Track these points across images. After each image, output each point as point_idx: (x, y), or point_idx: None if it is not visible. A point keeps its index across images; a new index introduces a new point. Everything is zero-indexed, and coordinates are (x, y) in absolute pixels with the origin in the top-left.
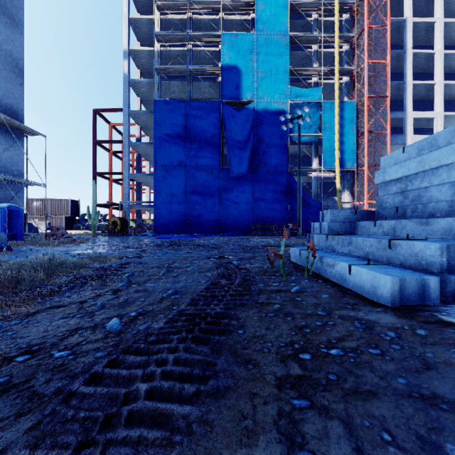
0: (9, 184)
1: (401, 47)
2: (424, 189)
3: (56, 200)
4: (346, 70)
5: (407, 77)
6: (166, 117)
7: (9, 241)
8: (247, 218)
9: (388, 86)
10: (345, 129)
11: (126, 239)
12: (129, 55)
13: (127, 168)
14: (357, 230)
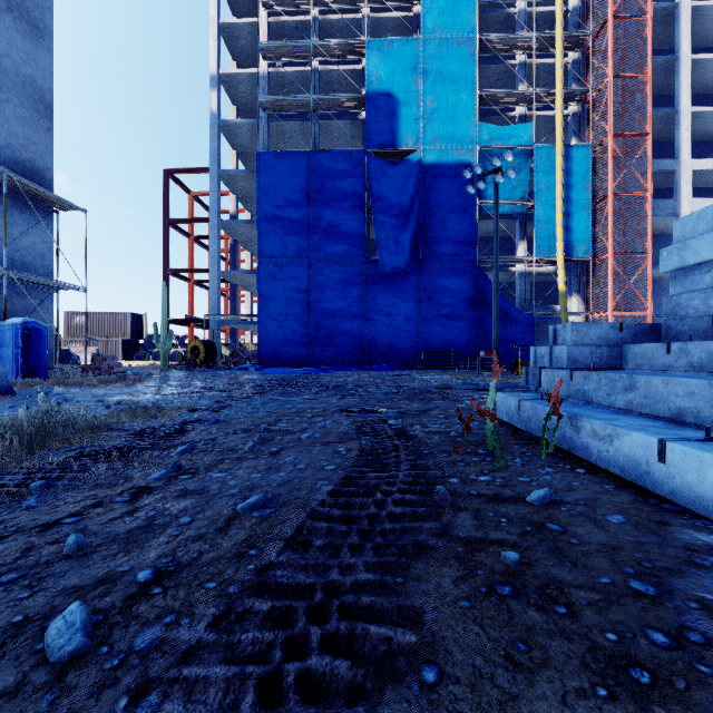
0: (30, 288)
1: (669, 53)
2: None
3: (109, 313)
4: (575, 93)
5: (680, 100)
6: (277, 179)
7: (20, 378)
8: (408, 341)
9: (649, 116)
10: (574, 191)
11: (212, 376)
12: (219, 83)
13: (216, 263)
14: (627, 361)
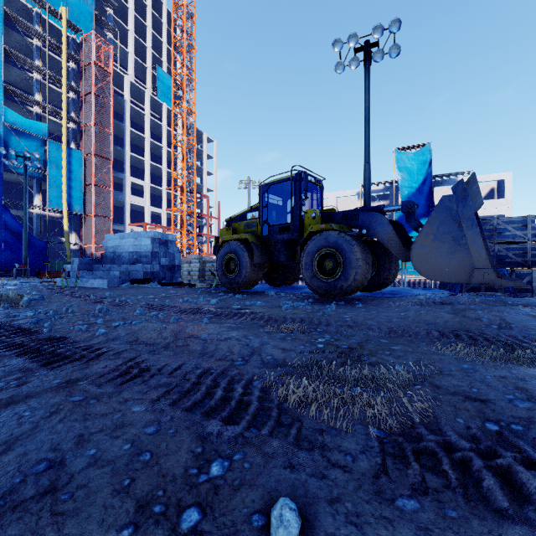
0: None
1: (122, 117)
2: (121, 253)
3: None
4: (74, 119)
5: (126, 147)
6: None
7: None
8: None
9: (112, 152)
10: (74, 175)
11: None
12: None
13: None
14: (94, 269)
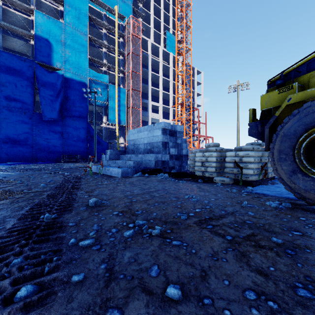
0: None
1: (147, 67)
2: (139, 144)
3: None
4: (122, 70)
5: (149, 83)
6: None
7: None
8: (57, 151)
9: (141, 86)
10: (121, 103)
11: None
12: None
13: None
14: (120, 158)
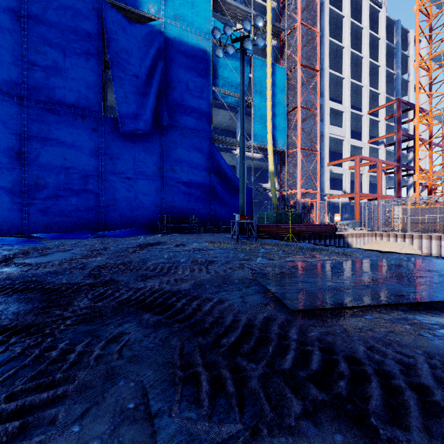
0: None
1: None
2: None
3: None
4: (276, 28)
5: (324, 62)
6: None
7: None
8: (150, 206)
9: (318, 59)
10: (277, 98)
11: None
12: None
13: None
14: None
